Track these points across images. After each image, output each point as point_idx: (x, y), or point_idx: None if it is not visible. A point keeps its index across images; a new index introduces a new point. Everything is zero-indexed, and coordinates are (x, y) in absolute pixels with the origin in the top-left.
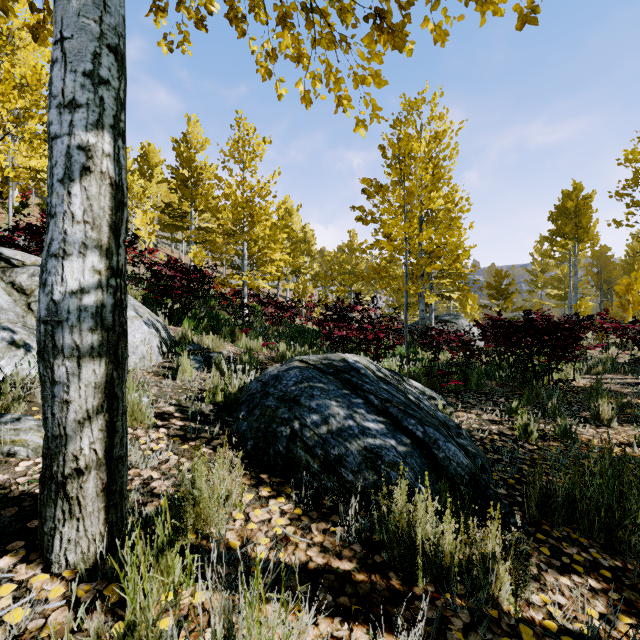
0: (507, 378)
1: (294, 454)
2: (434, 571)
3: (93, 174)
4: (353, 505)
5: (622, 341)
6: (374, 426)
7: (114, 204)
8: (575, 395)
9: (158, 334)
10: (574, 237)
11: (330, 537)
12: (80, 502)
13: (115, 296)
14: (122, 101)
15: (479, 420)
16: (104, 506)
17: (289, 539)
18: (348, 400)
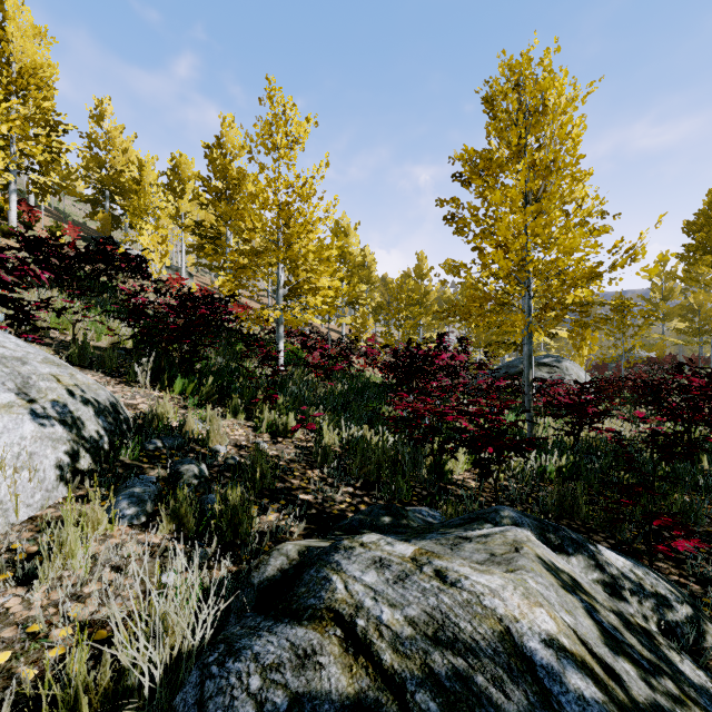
0: None
1: None
2: None
3: None
4: None
5: None
6: None
7: None
8: None
9: (72, 433)
10: None
11: None
12: None
13: None
14: None
15: None
16: None
17: None
18: None
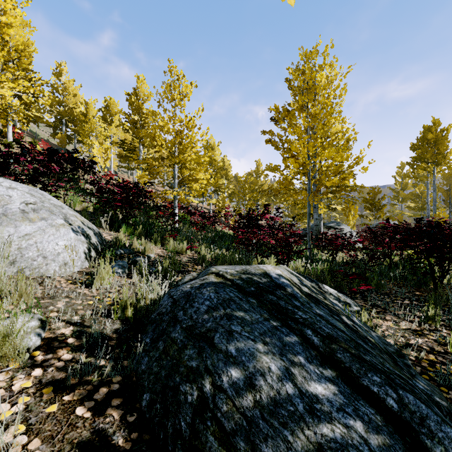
0: (401, 278)
1: (202, 443)
2: None
3: None
4: None
5: None
6: (323, 391)
7: None
8: None
9: (87, 240)
10: (434, 161)
11: None
12: None
13: None
14: None
15: (399, 330)
16: None
17: None
18: (279, 339)
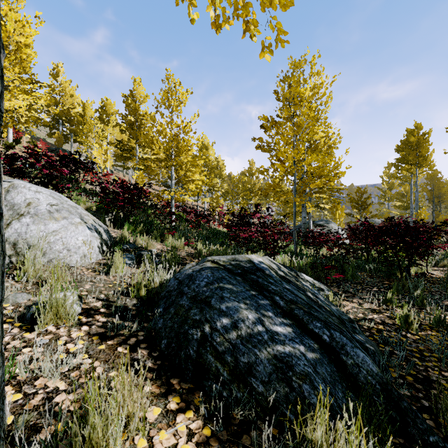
0: (375, 270)
1: (204, 359)
2: None
3: None
4: (266, 431)
5: None
6: (282, 330)
7: None
8: (432, 285)
9: (99, 236)
10: (416, 163)
11: None
12: None
13: None
14: None
15: (361, 309)
16: None
17: None
18: (255, 302)
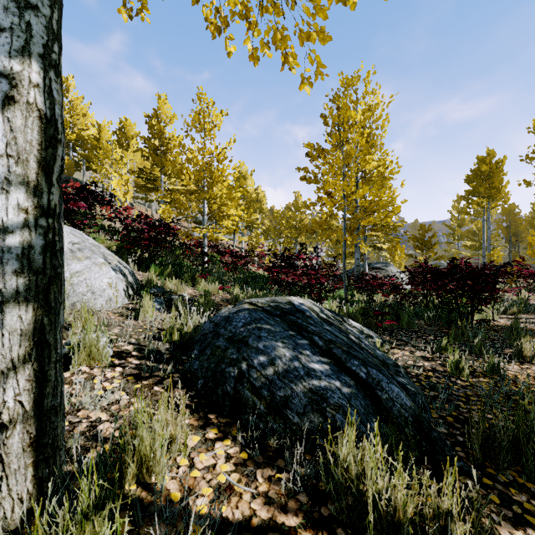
0: (434, 318)
1: (241, 395)
2: (385, 528)
3: (18, 104)
4: (299, 451)
5: (530, 285)
6: (319, 367)
7: (44, 139)
8: (496, 333)
9: (125, 279)
10: (488, 196)
11: (275, 485)
12: (3, 459)
13: (46, 237)
14: (55, 31)
15: (413, 357)
16: (32, 461)
17: (233, 488)
18: (294, 341)
